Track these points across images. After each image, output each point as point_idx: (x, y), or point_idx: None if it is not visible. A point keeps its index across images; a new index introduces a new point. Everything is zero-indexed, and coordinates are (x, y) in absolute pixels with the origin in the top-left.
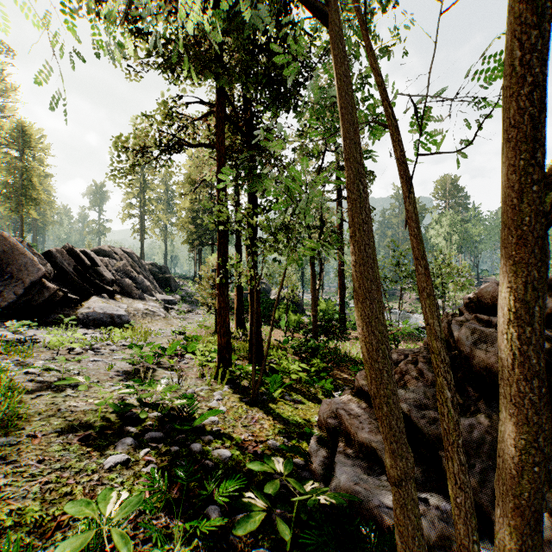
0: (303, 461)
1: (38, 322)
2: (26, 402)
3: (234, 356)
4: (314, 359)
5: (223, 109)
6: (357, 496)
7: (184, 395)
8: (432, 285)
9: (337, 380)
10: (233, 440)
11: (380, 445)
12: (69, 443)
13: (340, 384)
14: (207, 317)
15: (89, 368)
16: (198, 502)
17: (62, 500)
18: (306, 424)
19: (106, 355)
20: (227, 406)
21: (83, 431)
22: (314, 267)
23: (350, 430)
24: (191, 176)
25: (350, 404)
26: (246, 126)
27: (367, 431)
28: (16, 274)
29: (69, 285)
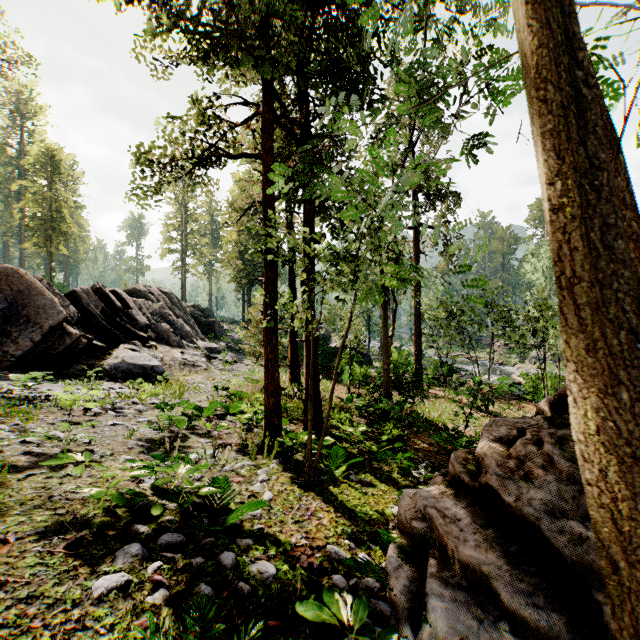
0: (377, 583)
1: (58, 374)
2: (10, 485)
3: (285, 420)
4: (386, 424)
5: (271, 109)
6: None
7: (216, 478)
8: None
9: (416, 452)
10: (280, 545)
11: (494, 569)
12: (51, 553)
13: (419, 457)
14: (256, 369)
15: (104, 435)
16: None
17: None
18: (379, 519)
19: (129, 417)
20: (274, 491)
21: (75, 532)
22: (385, 309)
23: (446, 541)
24: (237, 201)
25: (443, 500)
26: (300, 132)
27: (473, 545)
28: (33, 318)
29: (96, 331)
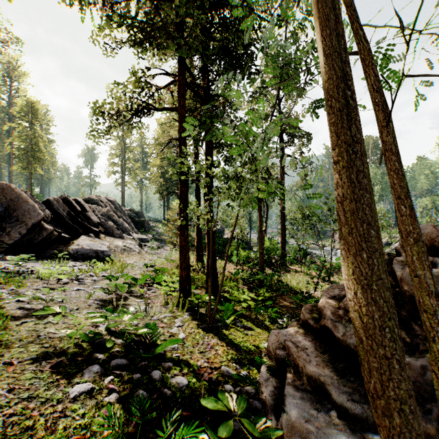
0: (254, 390)
1: (38, 256)
2: (11, 329)
3: (193, 286)
4: (261, 289)
5: (184, 78)
6: (309, 434)
7: (148, 323)
8: (415, 228)
9: (281, 308)
10: (190, 366)
11: (328, 379)
12: (41, 371)
13: (283, 311)
14: (173, 253)
15: (71, 297)
16: (154, 436)
17: (23, 435)
18: (256, 350)
19: (88, 285)
20: (186, 332)
21: (56, 358)
22: (261, 212)
23: (298, 362)
24: (160, 138)
25: (297, 336)
26: (203, 93)
27: (315, 364)
28: (21, 218)
29: (63, 227)
